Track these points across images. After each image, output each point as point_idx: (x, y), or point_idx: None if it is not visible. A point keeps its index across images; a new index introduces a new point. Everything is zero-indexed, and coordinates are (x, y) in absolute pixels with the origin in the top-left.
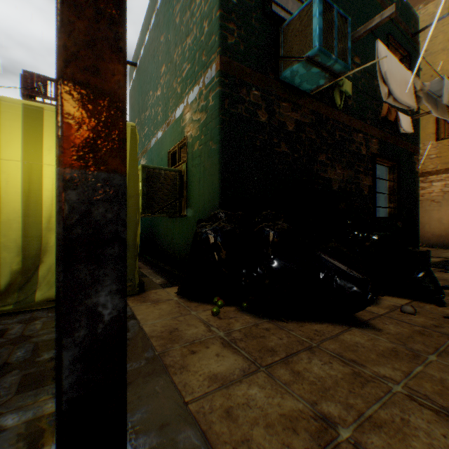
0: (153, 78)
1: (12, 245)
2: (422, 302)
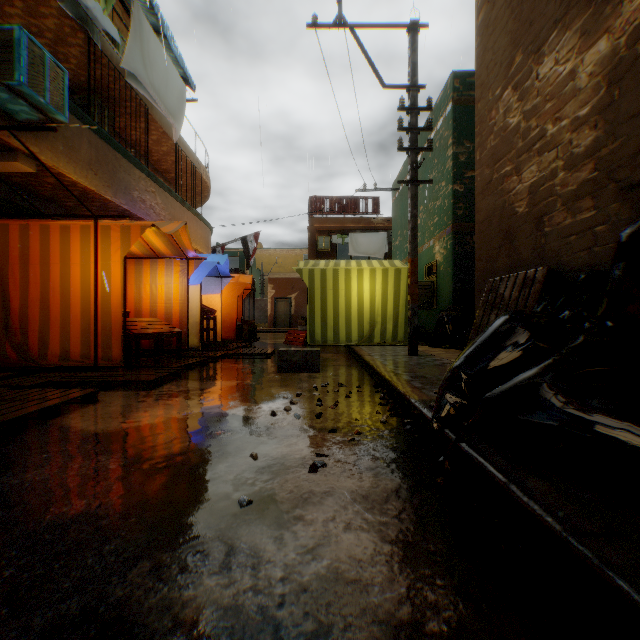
0: None
1: (367, 321)
2: None
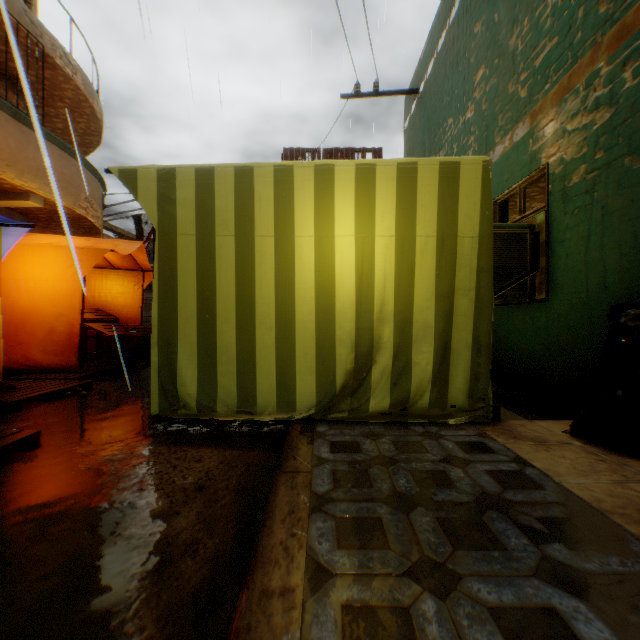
0: (455, 97)
1: (346, 339)
2: None
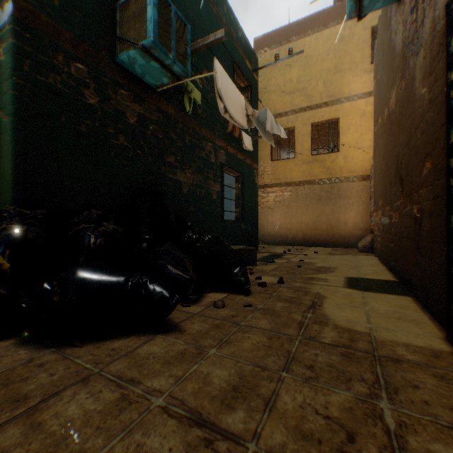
0: None
1: None
2: (237, 294)
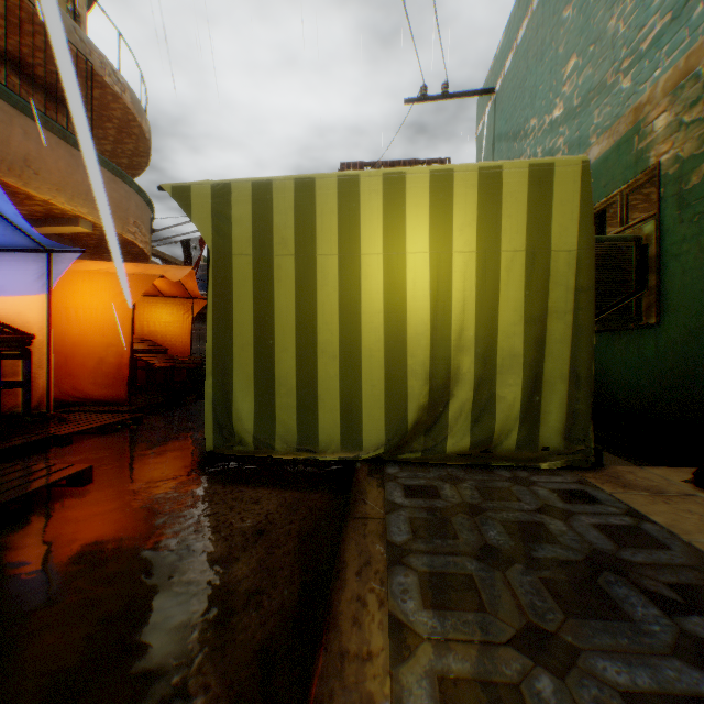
0: (539, 93)
1: (419, 370)
2: None
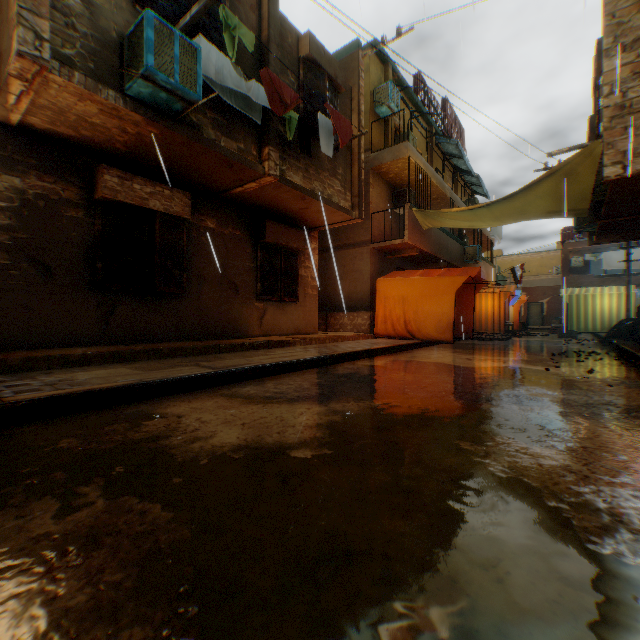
0: None
1: (605, 320)
2: None
